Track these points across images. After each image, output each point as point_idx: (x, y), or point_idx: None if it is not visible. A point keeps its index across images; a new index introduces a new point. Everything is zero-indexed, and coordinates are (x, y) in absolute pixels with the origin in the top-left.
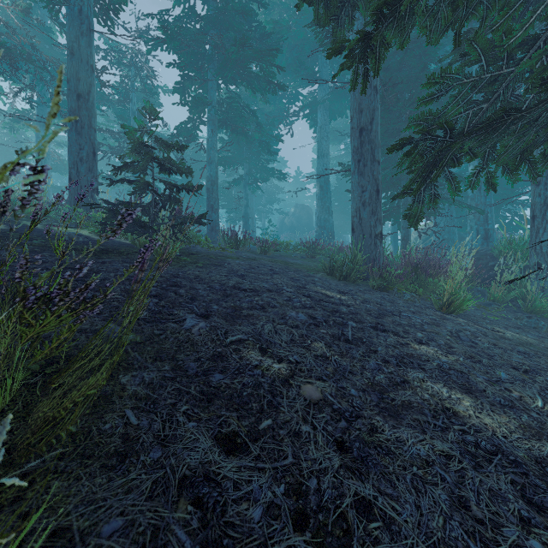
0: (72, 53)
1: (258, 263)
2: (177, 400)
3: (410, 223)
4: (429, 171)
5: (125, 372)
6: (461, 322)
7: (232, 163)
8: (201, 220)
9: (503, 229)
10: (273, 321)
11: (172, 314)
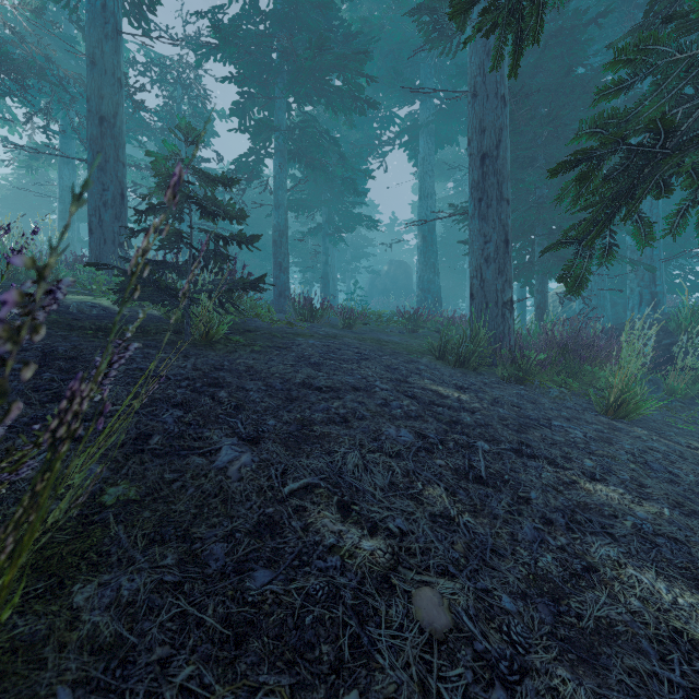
0: (93, 62)
1: (339, 343)
2: (175, 647)
3: (568, 288)
4: (619, 206)
5: (89, 574)
6: (641, 434)
7: (307, 208)
8: (258, 285)
9: (673, 292)
10: (361, 446)
11: (201, 439)
